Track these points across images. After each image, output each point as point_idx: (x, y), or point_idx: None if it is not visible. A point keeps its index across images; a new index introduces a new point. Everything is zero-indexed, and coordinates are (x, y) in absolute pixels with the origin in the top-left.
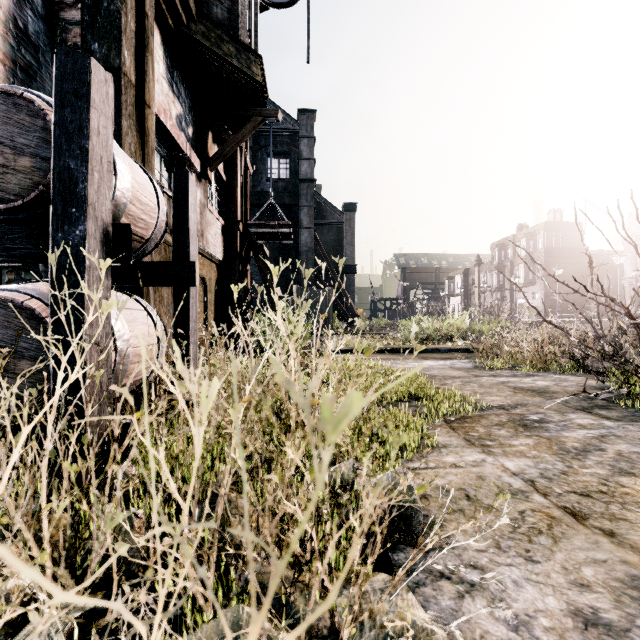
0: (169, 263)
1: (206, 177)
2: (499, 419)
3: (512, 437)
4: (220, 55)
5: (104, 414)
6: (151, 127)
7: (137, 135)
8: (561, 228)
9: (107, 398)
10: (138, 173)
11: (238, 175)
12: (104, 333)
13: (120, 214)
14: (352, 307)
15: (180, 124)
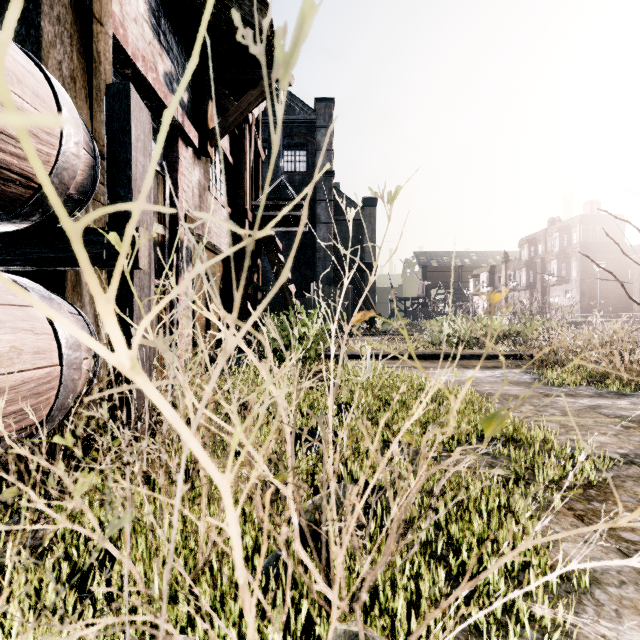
0: (96, 230)
1: (206, 154)
2: None
3: None
4: None
5: None
6: (104, 52)
7: (79, 58)
8: (599, 221)
9: None
10: None
11: (247, 158)
12: None
13: None
14: (372, 306)
15: (170, 84)
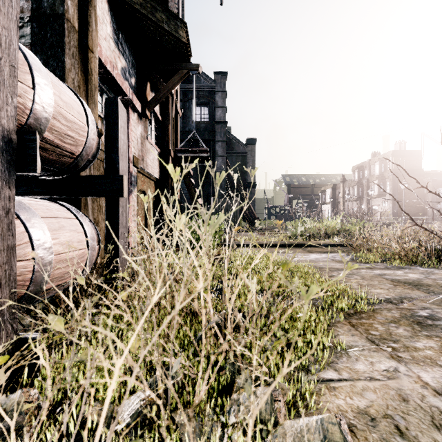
0: (101, 177)
1: (145, 116)
2: (392, 315)
3: (413, 337)
4: (154, 21)
5: (4, 331)
6: (94, 68)
7: (81, 74)
8: (405, 154)
9: (9, 314)
10: (65, 93)
11: (170, 116)
12: (5, 246)
13: (42, 128)
14: (253, 212)
15: (124, 75)
